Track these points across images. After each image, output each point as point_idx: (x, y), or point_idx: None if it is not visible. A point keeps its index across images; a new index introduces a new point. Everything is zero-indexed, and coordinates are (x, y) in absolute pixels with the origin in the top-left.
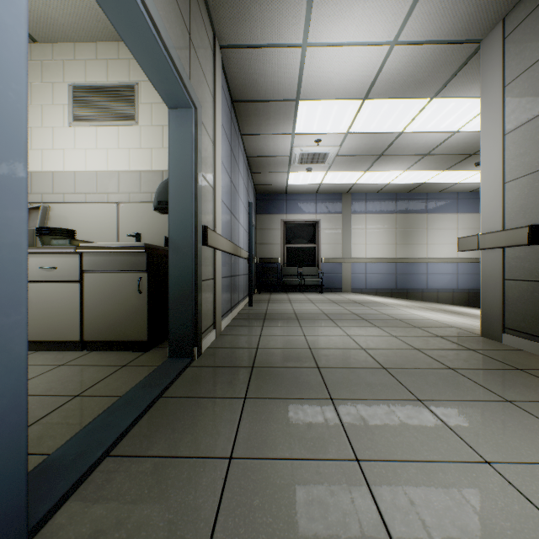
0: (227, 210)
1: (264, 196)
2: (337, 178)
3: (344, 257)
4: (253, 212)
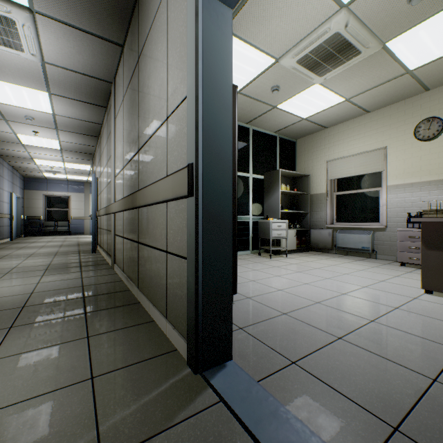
0: None
1: (31, 179)
2: (75, 177)
3: (86, 216)
4: (20, 190)
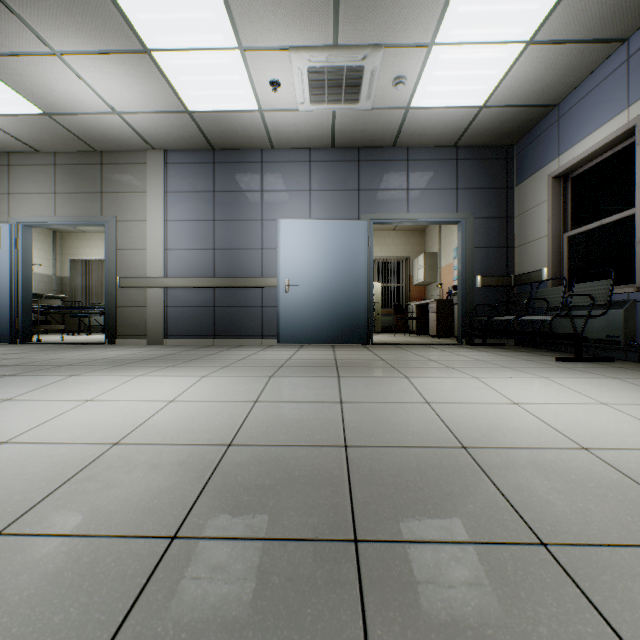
0: (199, 251)
1: (524, 142)
2: (495, 9)
3: None
4: (444, 199)
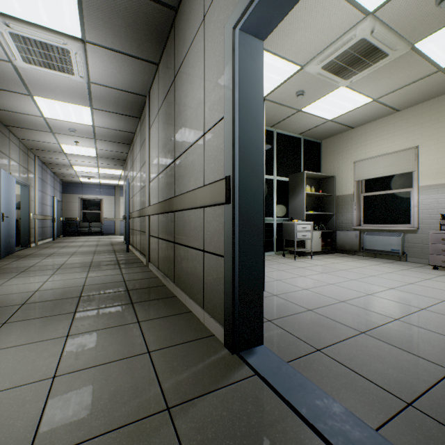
0: (41, 204)
1: (69, 184)
2: (107, 181)
3: (117, 218)
4: (59, 194)
